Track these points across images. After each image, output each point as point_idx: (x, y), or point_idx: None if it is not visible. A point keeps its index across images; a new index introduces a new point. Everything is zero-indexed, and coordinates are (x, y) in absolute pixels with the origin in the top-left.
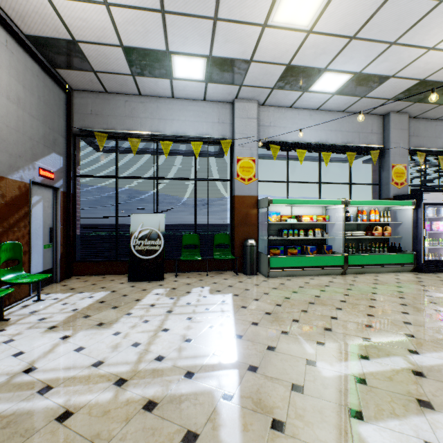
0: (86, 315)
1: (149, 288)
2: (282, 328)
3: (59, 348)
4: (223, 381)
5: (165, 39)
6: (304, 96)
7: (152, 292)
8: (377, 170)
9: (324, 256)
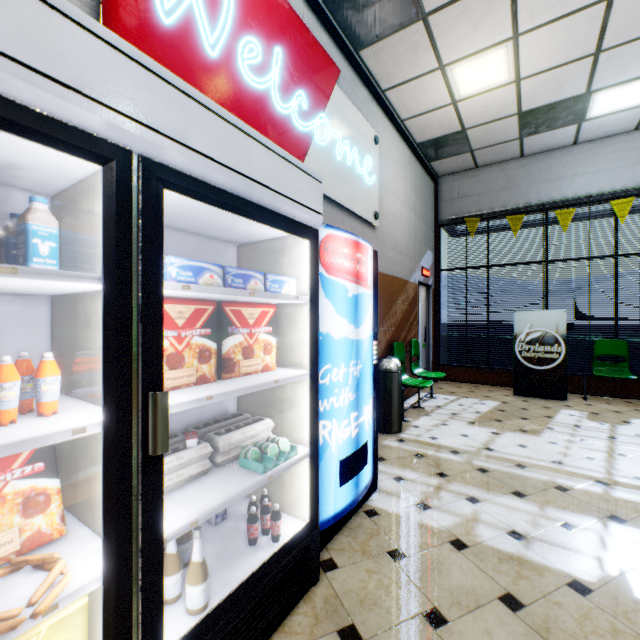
0: (497, 420)
1: (552, 406)
2: None
3: (498, 440)
4: None
5: (589, 80)
6: None
7: (561, 412)
8: None
9: None
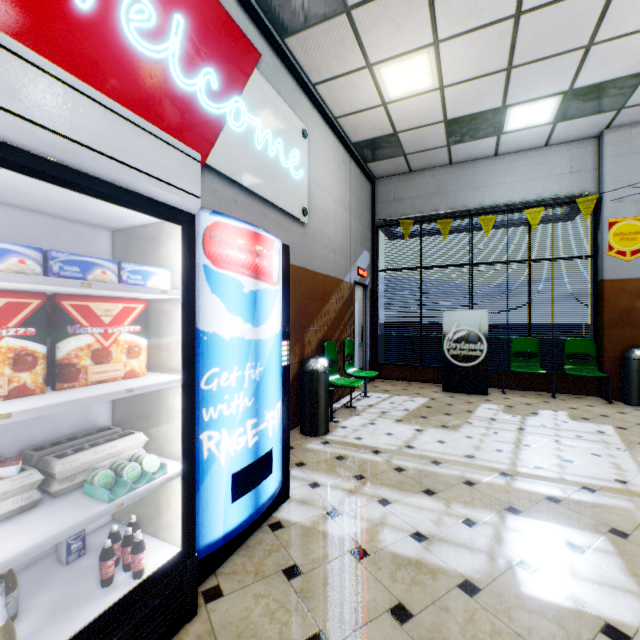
0: (423, 416)
1: (474, 401)
2: None
3: (420, 437)
4: None
5: (504, 94)
6: None
7: (481, 406)
8: None
9: None
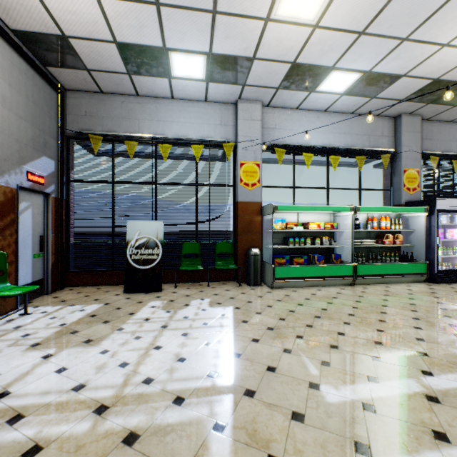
0: (74, 331)
1: (146, 300)
2: (284, 345)
3: (38, 369)
4: (215, 408)
5: (162, 34)
6: (311, 97)
7: (148, 305)
8: (388, 175)
9: (332, 266)
